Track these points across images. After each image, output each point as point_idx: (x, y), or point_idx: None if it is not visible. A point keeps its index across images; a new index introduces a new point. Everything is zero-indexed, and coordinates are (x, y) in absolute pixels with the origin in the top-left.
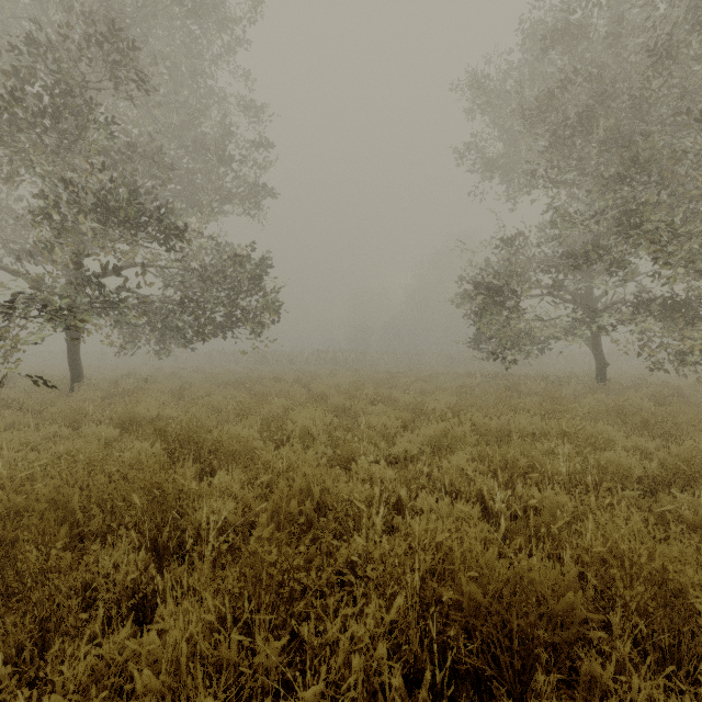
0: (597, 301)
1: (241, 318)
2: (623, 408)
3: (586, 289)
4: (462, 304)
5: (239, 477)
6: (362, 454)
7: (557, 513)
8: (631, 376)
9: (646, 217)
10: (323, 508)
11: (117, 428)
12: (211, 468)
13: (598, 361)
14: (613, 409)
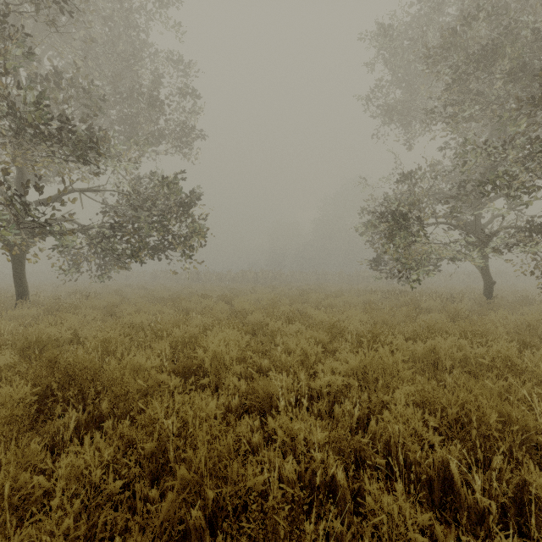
0: (484, 227)
1: (172, 242)
2: (537, 328)
3: (474, 216)
4: (364, 231)
5: (109, 449)
6: (280, 395)
7: None
8: (509, 293)
9: None
10: (222, 506)
11: (23, 352)
12: (100, 411)
13: (485, 280)
14: (526, 329)
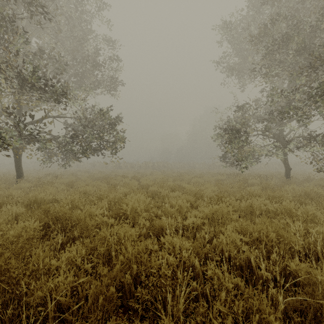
0: (285, 137)
1: (105, 145)
2: (310, 194)
3: (279, 130)
4: (216, 139)
5: (83, 250)
6: (167, 227)
7: (317, 288)
8: (300, 175)
9: (323, 88)
10: (139, 275)
11: (27, 206)
12: (73, 236)
13: (286, 167)
14: (304, 194)
